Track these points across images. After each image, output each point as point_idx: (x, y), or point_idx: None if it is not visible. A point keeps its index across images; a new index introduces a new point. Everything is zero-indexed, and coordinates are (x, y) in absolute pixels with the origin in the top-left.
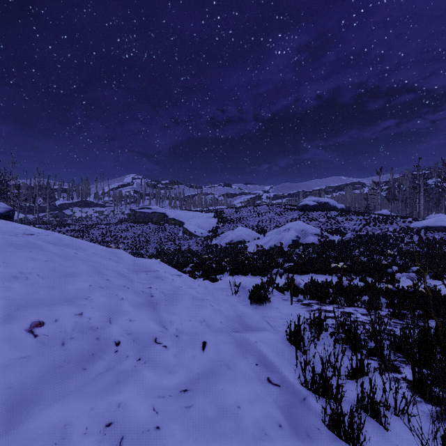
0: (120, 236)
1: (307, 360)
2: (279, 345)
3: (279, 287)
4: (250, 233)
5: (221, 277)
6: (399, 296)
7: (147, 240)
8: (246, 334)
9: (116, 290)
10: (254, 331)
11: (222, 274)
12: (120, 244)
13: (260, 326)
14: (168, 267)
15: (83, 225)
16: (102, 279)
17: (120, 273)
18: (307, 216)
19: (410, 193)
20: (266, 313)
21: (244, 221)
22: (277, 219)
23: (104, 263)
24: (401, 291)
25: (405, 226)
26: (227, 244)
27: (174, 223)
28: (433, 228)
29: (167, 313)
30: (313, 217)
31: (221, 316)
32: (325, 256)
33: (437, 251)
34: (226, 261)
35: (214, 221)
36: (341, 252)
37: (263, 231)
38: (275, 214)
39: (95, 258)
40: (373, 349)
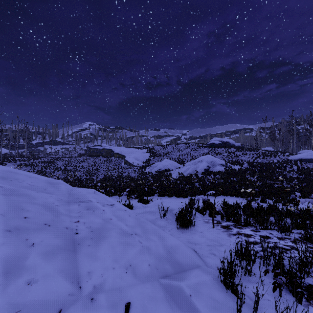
0: (78, 166)
1: (248, 312)
2: (215, 293)
3: (200, 209)
4: (173, 163)
5: (151, 199)
6: (300, 217)
7: (98, 169)
8: (178, 283)
9: (30, 231)
10: (185, 270)
11: (153, 196)
12: (77, 172)
13: (191, 262)
14: (102, 197)
15: (52, 158)
16: (18, 217)
17: (47, 206)
18: (214, 151)
19: (286, 135)
20: (192, 238)
21: (169, 155)
22: (192, 154)
23: (33, 195)
24: (301, 213)
25: (285, 158)
26: (156, 172)
27: (118, 156)
28: (306, 160)
29: (88, 258)
30: (218, 152)
31: (150, 256)
32: (230, 181)
33: (312, 177)
34: (156, 185)
35: (147, 155)
36: (241, 178)
37: (182, 162)
38: (191, 150)
39: (24, 191)
40: (310, 288)
